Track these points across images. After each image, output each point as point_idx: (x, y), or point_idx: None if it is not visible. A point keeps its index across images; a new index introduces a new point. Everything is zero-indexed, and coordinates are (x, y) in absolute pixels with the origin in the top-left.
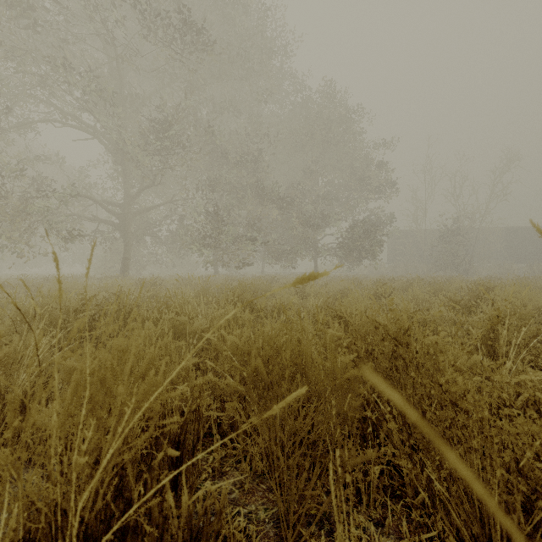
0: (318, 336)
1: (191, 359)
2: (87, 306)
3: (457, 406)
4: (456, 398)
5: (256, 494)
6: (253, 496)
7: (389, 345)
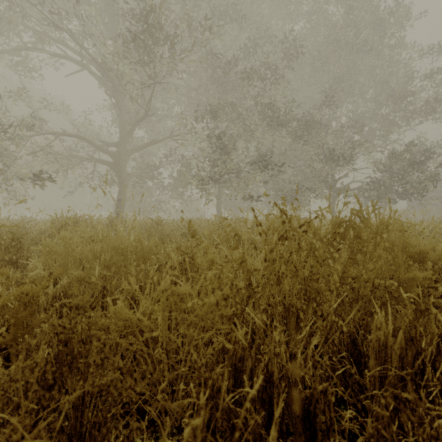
0: None
1: None
2: None
3: None
4: None
5: None
6: None
7: None
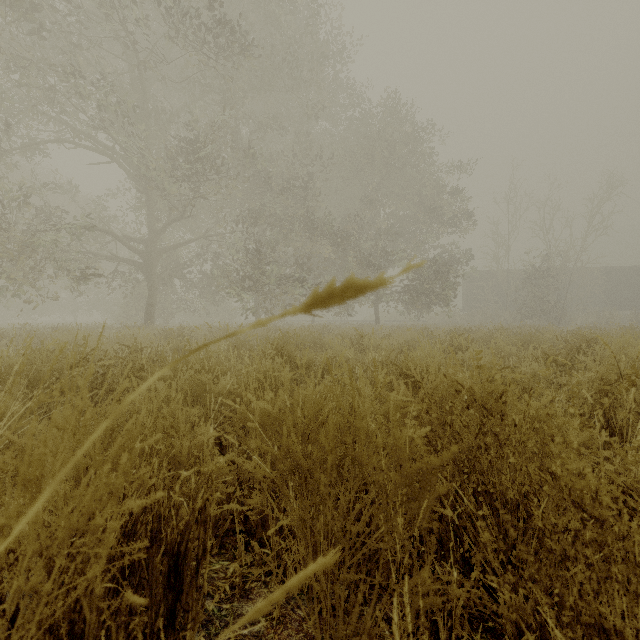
0: (379, 400)
1: (206, 432)
2: (85, 362)
3: (584, 510)
4: (582, 498)
5: (289, 625)
6: (285, 629)
7: (475, 415)
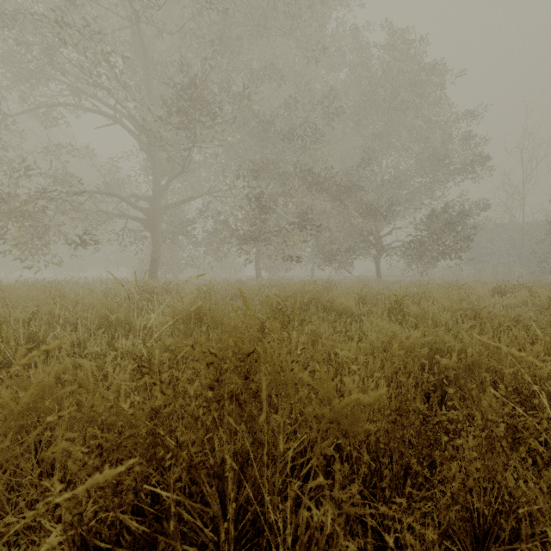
0: None
1: None
2: None
3: None
4: None
5: None
6: None
7: None
